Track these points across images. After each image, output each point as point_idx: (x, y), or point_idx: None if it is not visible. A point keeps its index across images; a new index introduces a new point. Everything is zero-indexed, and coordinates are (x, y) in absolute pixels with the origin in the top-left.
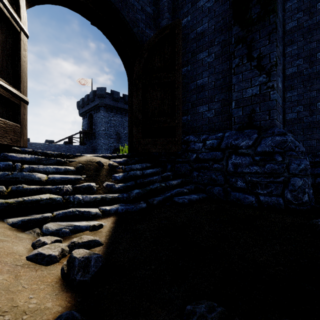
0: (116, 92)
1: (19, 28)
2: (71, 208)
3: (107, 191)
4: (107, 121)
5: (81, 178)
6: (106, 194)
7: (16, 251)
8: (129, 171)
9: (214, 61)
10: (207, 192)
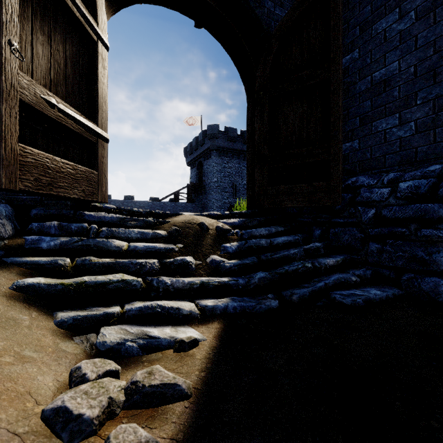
0: (231, 129)
1: (96, 36)
2: (149, 302)
3: (212, 272)
4: (220, 169)
5: (174, 249)
6: (209, 277)
7: (37, 388)
8: (248, 238)
9: (415, 25)
10: (403, 286)
